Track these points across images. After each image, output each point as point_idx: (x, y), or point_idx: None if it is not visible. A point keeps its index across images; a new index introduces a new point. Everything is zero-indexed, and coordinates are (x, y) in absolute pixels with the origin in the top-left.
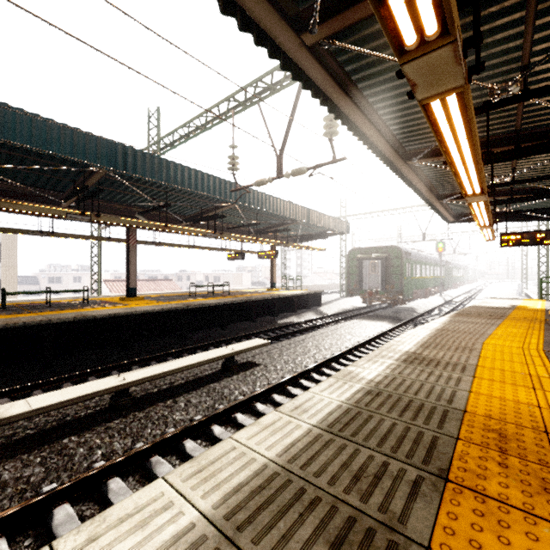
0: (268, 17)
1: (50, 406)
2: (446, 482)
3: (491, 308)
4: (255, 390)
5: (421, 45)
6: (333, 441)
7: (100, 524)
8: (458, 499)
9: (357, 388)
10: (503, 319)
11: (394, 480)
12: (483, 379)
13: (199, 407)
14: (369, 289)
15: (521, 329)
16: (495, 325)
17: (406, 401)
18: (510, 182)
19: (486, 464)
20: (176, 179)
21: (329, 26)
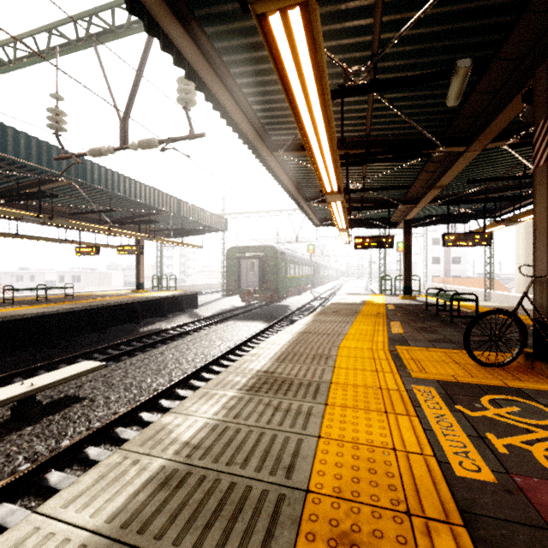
0: None
1: None
2: None
3: (348, 305)
4: (60, 446)
5: None
6: None
7: None
8: None
9: (151, 471)
10: (356, 315)
11: None
12: (336, 406)
13: None
14: (247, 288)
15: (370, 326)
16: (350, 322)
17: (223, 490)
18: (361, 189)
19: None
20: None
21: None
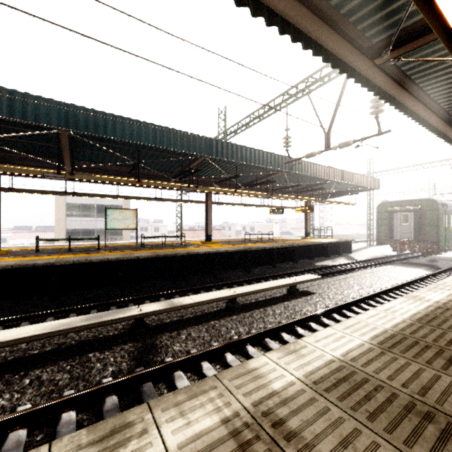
0: (352, 56)
1: (203, 302)
2: None
3: None
4: (317, 310)
5: None
6: (424, 326)
7: (315, 337)
8: None
9: (427, 304)
10: None
11: None
12: None
13: (282, 315)
14: (400, 238)
15: None
16: None
17: None
18: None
19: None
20: (246, 158)
21: (399, 51)
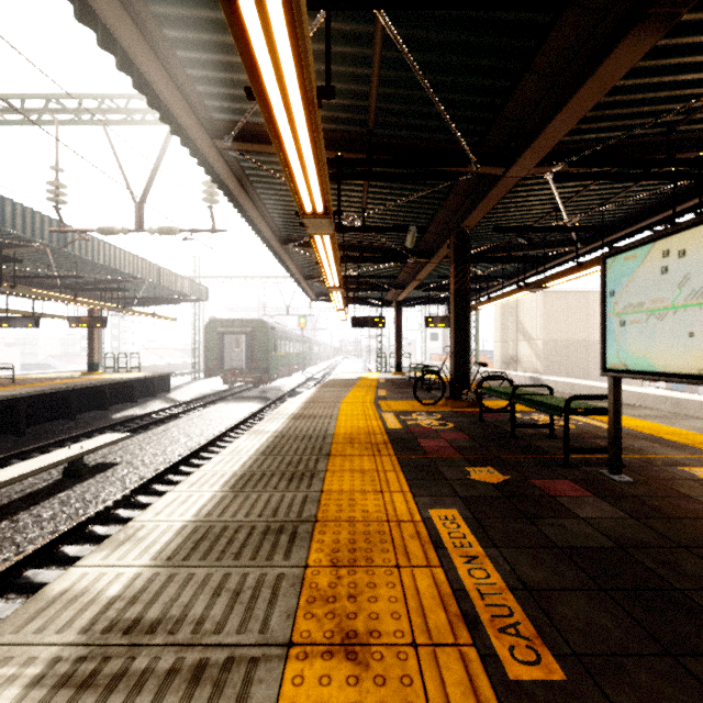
0: (190, 120)
1: None
2: (330, 456)
3: (345, 380)
4: (127, 487)
5: (314, 214)
6: (268, 458)
7: (154, 510)
8: (335, 459)
9: (268, 436)
10: (352, 387)
11: (307, 461)
12: (342, 420)
13: (58, 518)
14: (232, 368)
15: (363, 392)
16: (348, 391)
17: (302, 436)
18: (357, 277)
19: (345, 448)
20: None
21: (241, 145)
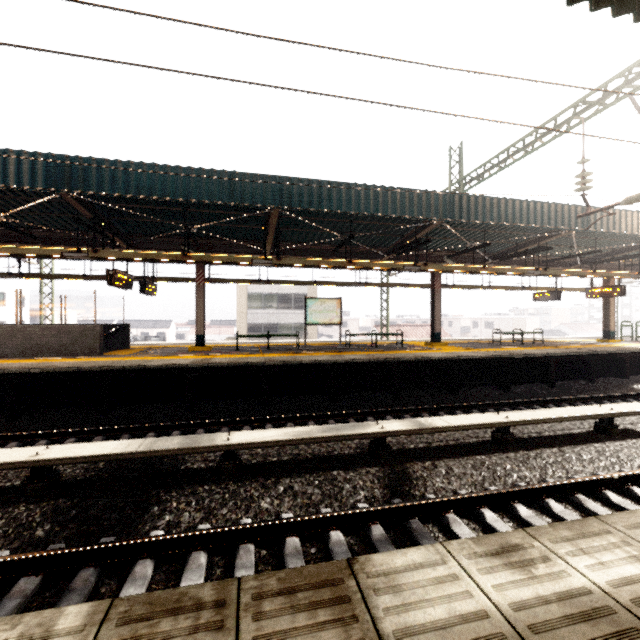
0: None
1: (462, 426)
2: None
3: None
4: None
5: None
6: None
7: None
8: None
9: None
10: None
11: None
12: None
13: (595, 464)
14: None
15: None
16: None
17: None
18: None
19: None
20: (506, 216)
21: None
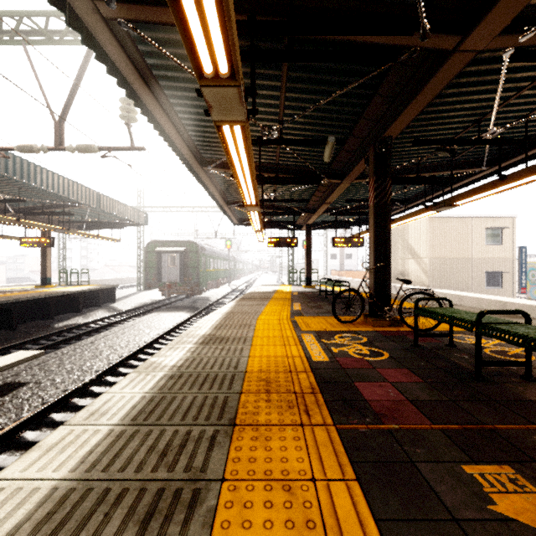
0: None
1: None
2: (234, 427)
3: (262, 293)
4: (21, 417)
5: (216, 78)
6: (138, 432)
7: None
8: (242, 435)
9: (160, 376)
10: (269, 300)
11: (196, 442)
12: (257, 345)
13: None
14: (168, 281)
15: (279, 306)
16: (264, 305)
17: (204, 376)
18: (273, 200)
19: (259, 404)
20: None
21: (130, 10)
